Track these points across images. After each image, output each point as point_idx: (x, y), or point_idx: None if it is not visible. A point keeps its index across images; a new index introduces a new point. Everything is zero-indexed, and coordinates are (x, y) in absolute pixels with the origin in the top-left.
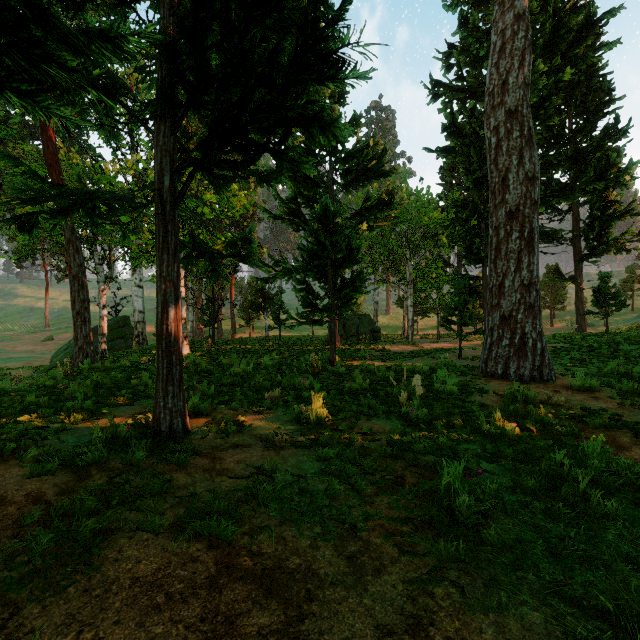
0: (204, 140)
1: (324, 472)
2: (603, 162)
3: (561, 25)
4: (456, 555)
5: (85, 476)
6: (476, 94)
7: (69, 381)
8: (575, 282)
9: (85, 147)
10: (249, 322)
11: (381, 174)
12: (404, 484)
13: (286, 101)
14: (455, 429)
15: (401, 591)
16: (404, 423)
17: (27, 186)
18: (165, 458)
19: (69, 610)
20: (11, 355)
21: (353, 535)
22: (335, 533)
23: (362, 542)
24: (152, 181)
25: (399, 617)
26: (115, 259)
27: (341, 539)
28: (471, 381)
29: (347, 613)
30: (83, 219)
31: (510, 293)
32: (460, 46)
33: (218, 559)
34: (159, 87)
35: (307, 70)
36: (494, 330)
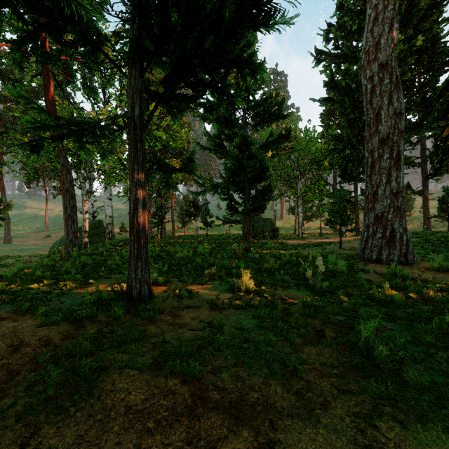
0: (166, 77)
1: (260, 327)
2: (444, 106)
3: (414, 5)
4: (386, 394)
5: (81, 326)
6: (348, 59)
7: (64, 262)
8: (422, 194)
9: (73, 102)
10: (184, 225)
11: (281, 117)
12: (325, 337)
13: (228, 45)
14: (353, 297)
15: (349, 423)
16: (312, 292)
17: (36, 120)
18: (138, 314)
19: (78, 431)
20: (23, 247)
21: (295, 375)
22: (281, 373)
23: (304, 381)
24: (126, 112)
25: (355, 447)
26: (94, 179)
27: (286, 378)
28: (354, 264)
29: (309, 441)
30: (75, 144)
31: (382, 199)
32: (337, 24)
33: (192, 392)
34: (133, 38)
35: (246, 19)
36: (370, 227)
